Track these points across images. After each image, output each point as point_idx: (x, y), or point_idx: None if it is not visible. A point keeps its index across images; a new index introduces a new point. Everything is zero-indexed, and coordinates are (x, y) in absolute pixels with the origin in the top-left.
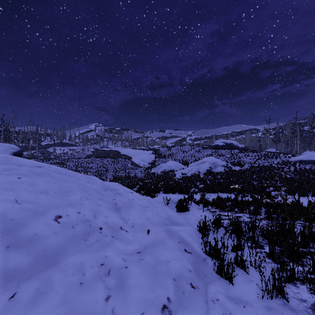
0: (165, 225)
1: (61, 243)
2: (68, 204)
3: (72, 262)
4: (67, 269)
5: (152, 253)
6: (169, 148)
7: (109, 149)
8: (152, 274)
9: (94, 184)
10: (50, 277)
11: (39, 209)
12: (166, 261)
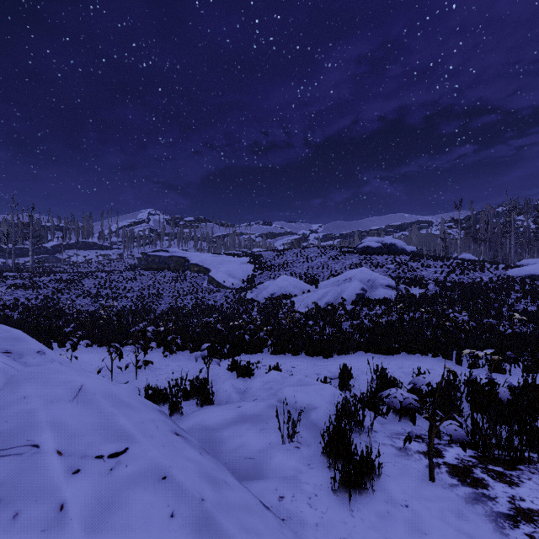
0: None
1: None
2: None
3: None
4: None
5: None
6: (279, 253)
7: (169, 254)
8: None
9: None
10: None
11: None
12: None
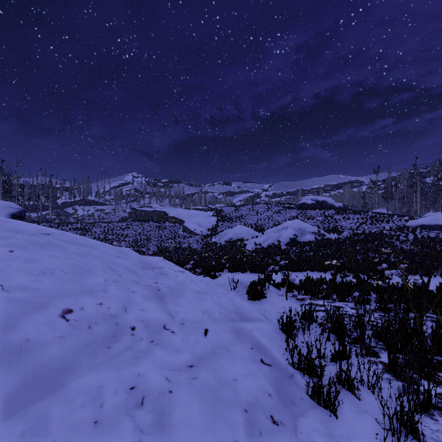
0: (231, 321)
1: (68, 354)
2: (85, 291)
3: (84, 385)
4: (74, 398)
5: (212, 367)
6: (236, 208)
7: (152, 209)
8: (211, 402)
9: (127, 260)
10: (47, 412)
11: (37, 299)
12: (233, 379)
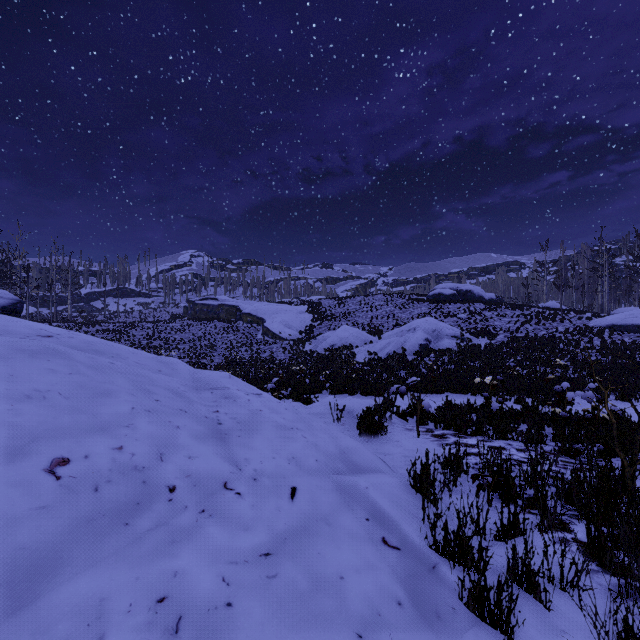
0: (333, 473)
1: (52, 539)
2: (95, 427)
3: (73, 598)
4: (53, 625)
5: (302, 555)
6: (341, 301)
7: (218, 302)
8: (299, 622)
9: (172, 377)
10: None
11: (8, 442)
12: (337, 576)
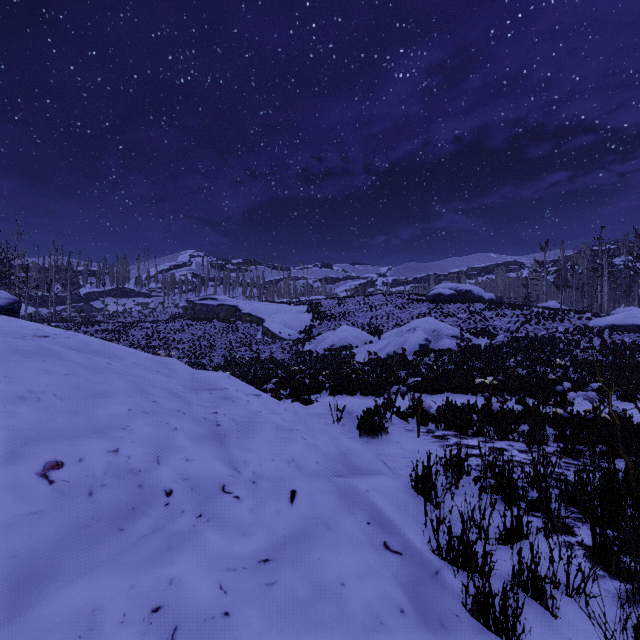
0: (333, 475)
1: (44, 547)
2: (90, 429)
3: (65, 608)
4: (42, 637)
5: (302, 561)
6: (340, 301)
7: (218, 302)
8: (299, 632)
9: (170, 377)
10: None
11: (0, 445)
12: (338, 582)
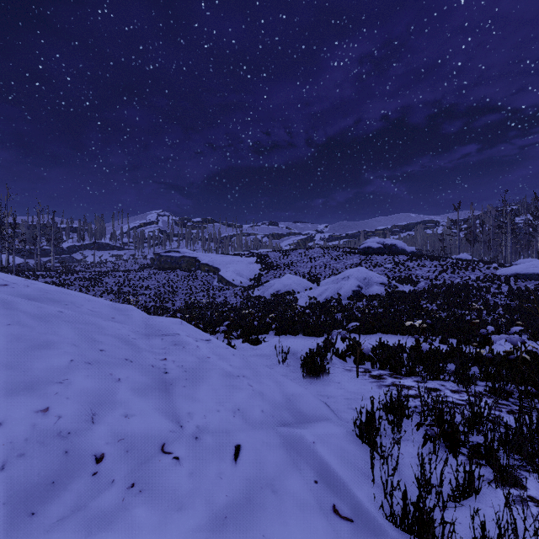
0: (279, 424)
1: None
2: (21, 385)
3: None
4: None
5: None
6: (285, 254)
7: (180, 254)
8: None
9: (125, 324)
10: None
11: None
12: None
